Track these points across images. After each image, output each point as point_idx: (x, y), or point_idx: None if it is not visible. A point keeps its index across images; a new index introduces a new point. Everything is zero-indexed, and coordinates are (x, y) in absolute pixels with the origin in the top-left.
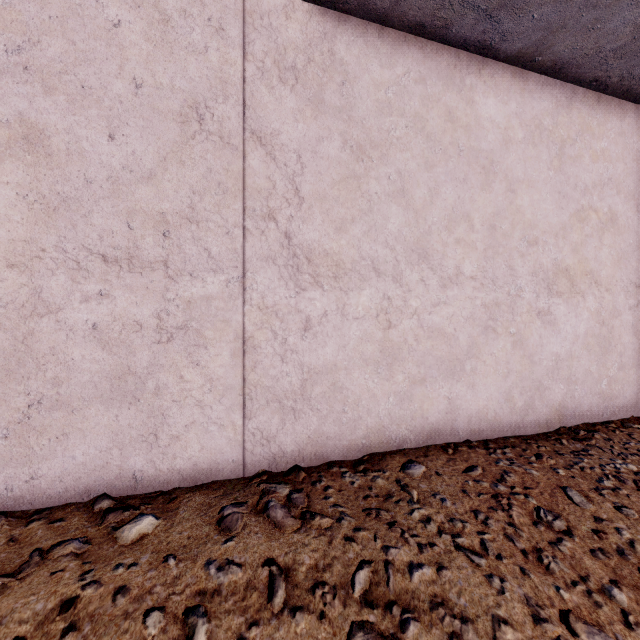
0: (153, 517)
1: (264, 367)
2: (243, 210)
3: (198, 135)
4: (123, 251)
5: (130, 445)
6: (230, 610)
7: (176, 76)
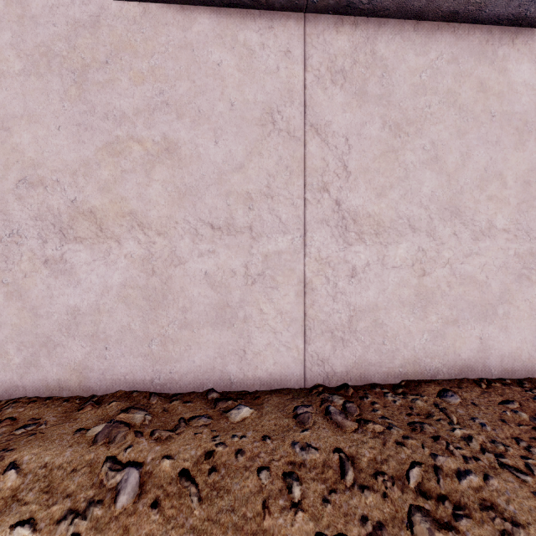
0: (248, 407)
1: (319, 305)
2: (304, 185)
3: (272, 133)
4: (223, 221)
5: (228, 356)
6: (314, 478)
7: (257, 92)
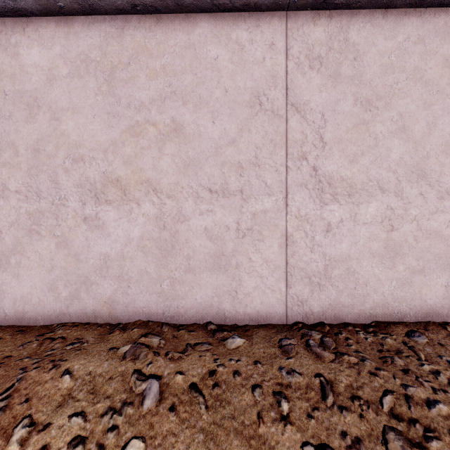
0: (241, 338)
1: (299, 255)
2: (286, 155)
3: (259, 113)
4: (219, 186)
5: (223, 296)
6: (299, 397)
7: (247, 80)
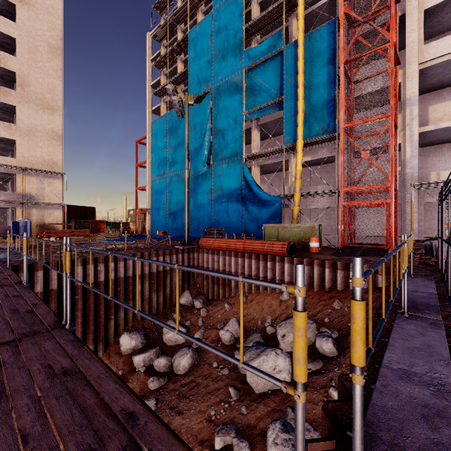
0: None
1: None
2: None
3: None
4: None
5: None
6: None
7: None
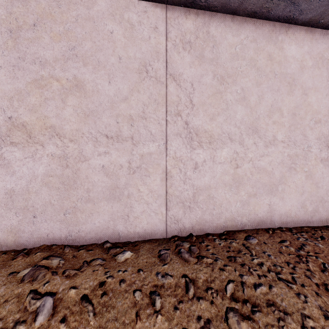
0: (130, 252)
1: (175, 186)
2: (166, 112)
3: (146, 78)
4: (114, 133)
5: (117, 220)
6: (169, 295)
7: (136, 52)
